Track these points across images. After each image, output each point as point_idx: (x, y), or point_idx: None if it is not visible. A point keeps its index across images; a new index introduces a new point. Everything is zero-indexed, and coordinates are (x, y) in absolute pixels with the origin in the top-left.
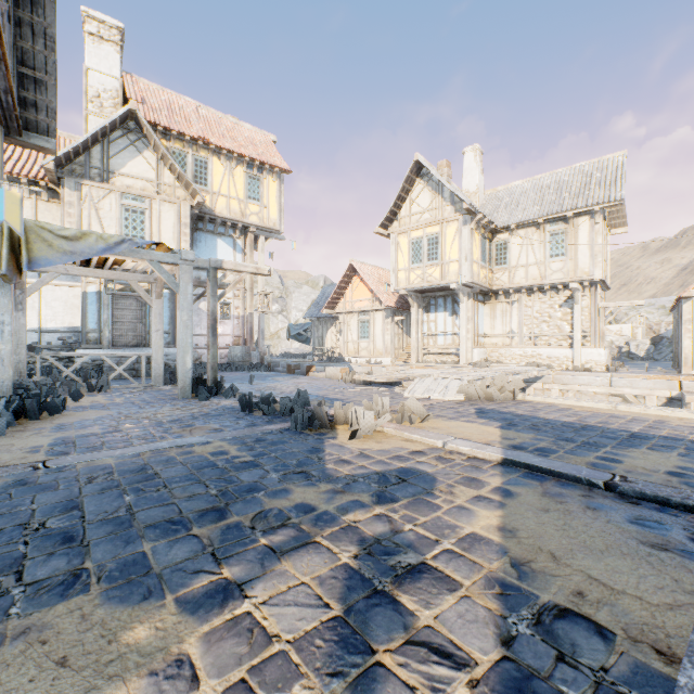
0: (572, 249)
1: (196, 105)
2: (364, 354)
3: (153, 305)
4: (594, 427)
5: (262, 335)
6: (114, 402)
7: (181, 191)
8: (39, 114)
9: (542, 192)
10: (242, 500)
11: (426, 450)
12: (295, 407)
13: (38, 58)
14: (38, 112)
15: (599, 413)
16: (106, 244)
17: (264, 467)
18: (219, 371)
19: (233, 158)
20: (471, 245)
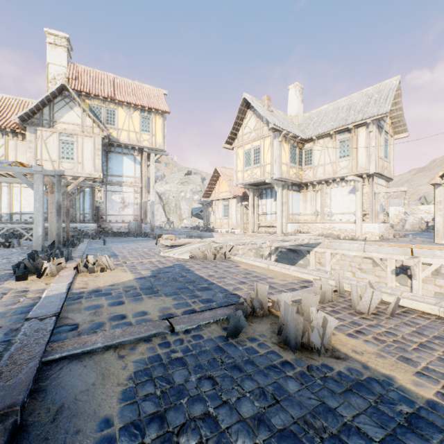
0: (354, 152)
1: (114, 77)
2: (226, 226)
3: (48, 198)
4: (200, 280)
5: (153, 215)
6: None
7: (97, 129)
8: None
9: (338, 112)
10: None
11: (33, 290)
12: (24, 259)
13: None
14: None
15: (245, 270)
16: None
17: None
18: (120, 237)
19: (131, 107)
20: (279, 152)
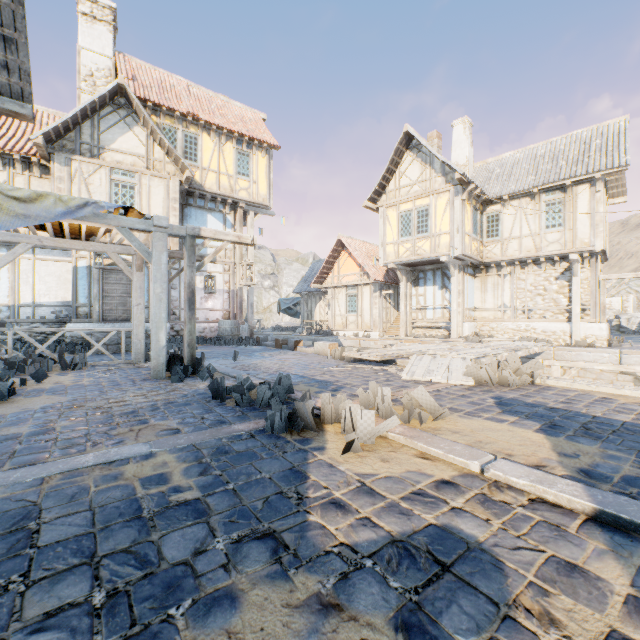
0: (570, 219)
1: (188, 84)
2: (352, 327)
3: (133, 278)
4: None
5: (252, 309)
6: (78, 384)
7: (171, 166)
8: (12, 76)
9: (536, 162)
10: (138, 634)
11: (458, 480)
12: (272, 401)
13: (5, 12)
14: (10, 74)
15: None
16: (66, 207)
17: (209, 519)
18: (208, 345)
19: (223, 134)
20: (462, 217)
